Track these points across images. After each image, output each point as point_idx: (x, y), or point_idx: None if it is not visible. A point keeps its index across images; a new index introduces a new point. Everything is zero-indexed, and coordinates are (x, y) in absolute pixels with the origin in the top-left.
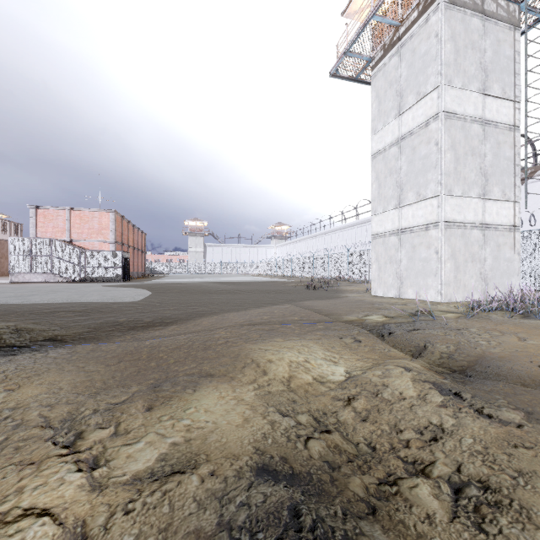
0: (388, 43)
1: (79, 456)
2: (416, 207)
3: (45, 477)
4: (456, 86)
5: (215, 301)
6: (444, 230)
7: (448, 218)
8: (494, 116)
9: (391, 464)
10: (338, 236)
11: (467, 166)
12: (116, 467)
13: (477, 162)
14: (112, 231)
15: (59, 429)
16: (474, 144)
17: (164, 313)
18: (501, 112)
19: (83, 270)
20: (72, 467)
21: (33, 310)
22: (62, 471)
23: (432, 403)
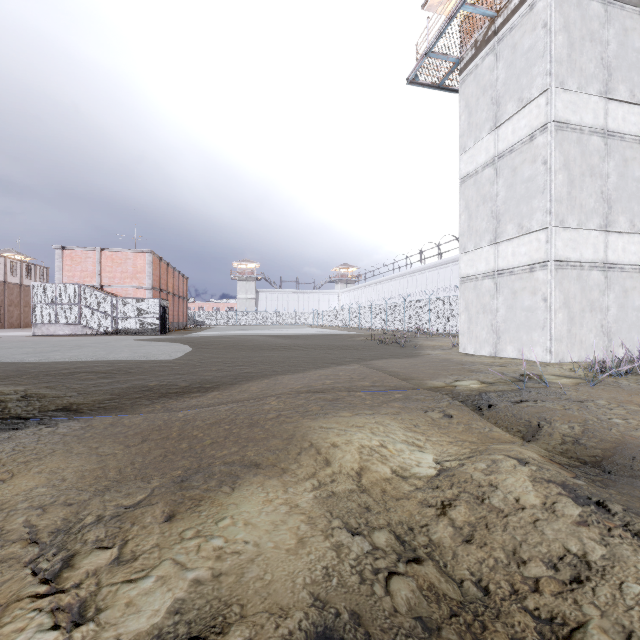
0: (481, 39)
1: (60, 599)
2: (517, 242)
3: (3, 638)
4: (570, 89)
5: (267, 360)
6: (554, 272)
7: (560, 256)
8: (619, 126)
9: (516, 622)
10: (416, 280)
11: (585, 190)
12: (108, 624)
13: (598, 185)
14: (149, 275)
15: (47, 545)
16: (594, 162)
17: (205, 375)
18: (629, 121)
19: (114, 321)
20: (46, 620)
21: (50, 370)
22: (30, 628)
23: (565, 518)
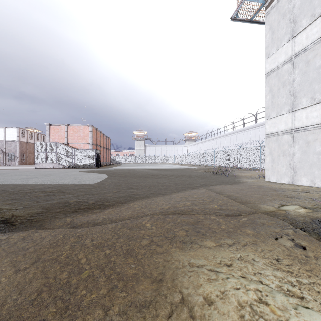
0: None
1: None
2: (310, 109)
3: None
4: None
5: (148, 184)
6: None
7: None
8: None
9: None
10: (230, 138)
11: None
12: None
13: None
14: (90, 138)
15: None
16: None
17: (107, 196)
18: None
19: (73, 161)
20: None
21: (20, 190)
22: None
23: None
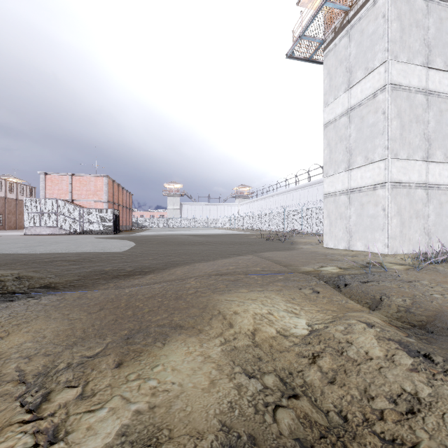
0: (338, 26)
1: (40, 424)
2: (364, 169)
3: None
4: (402, 61)
5: (188, 252)
6: (390, 190)
7: (394, 178)
8: (436, 87)
9: (368, 442)
10: (293, 196)
11: (412, 132)
12: (73, 443)
13: (421, 128)
14: (105, 193)
15: (32, 384)
16: (418, 112)
17: (144, 263)
18: (443, 83)
19: (81, 224)
20: (30, 440)
21: (36, 259)
22: (18, 446)
23: (401, 366)
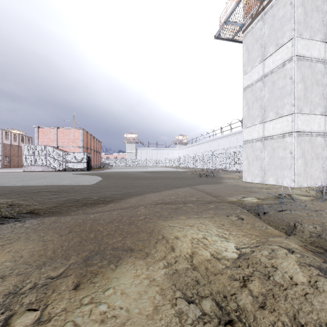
0: (255, 13)
1: None
2: (275, 122)
3: None
4: (305, 37)
5: (140, 185)
6: (296, 137)
7: (299, 129)
8: None
9: None
10: (219, 142)
11: (313, 93)
12: None
13: (321, 90)
14: (81, 141)
15: (0, 304)
16: (318, 77)
17: (107, 193)
18: None
19: (64, 164)
20: None
21: (27, 190)
22: None
23: (325, 293)
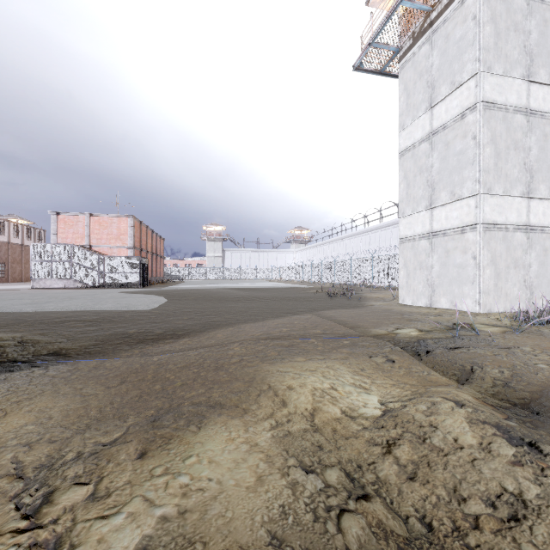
0: (418, 30)
1: (38, 535)
2: (450, 207)
3: None
4: (497, 73)
5: (232, 310)
6: (482, 233)
7: (487, 219)
8: (540, 105)
9: None
10: (361, 240)
11: (509, 162)
12: None
13: (521, 157)
14: (130, 237)
15: (31, 480)
16: (517, 137)
17: (177, 324)
18: (548, 101)
19: (101, 276)
20: None
21: (44, 319)
22: None
23: (501, 458)
